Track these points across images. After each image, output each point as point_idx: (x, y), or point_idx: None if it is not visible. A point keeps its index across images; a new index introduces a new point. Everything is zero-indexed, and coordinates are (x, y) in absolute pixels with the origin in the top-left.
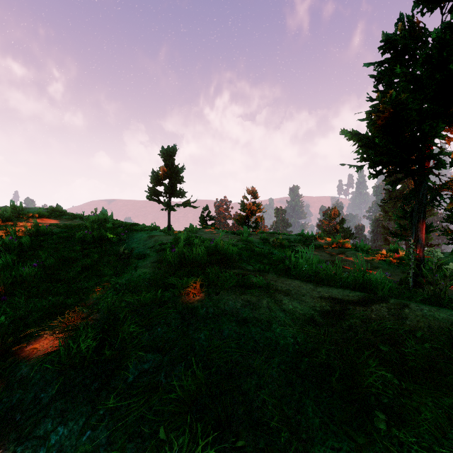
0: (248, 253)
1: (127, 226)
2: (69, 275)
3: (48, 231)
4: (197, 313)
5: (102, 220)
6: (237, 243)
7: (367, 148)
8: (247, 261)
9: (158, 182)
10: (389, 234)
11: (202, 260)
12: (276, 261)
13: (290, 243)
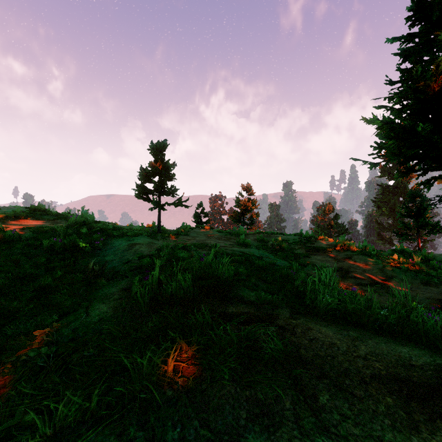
0: (247, 265)
1: (106, 230)
2: (13, 305)
3: (15, 236)
4: (164, 440)
5: (80, 223)
6: (233, 249)
7: (399, 138)
8: (247, 286)
9: (147, 179)
10: (383, 229)
11: (185, 295)
12: (281, 276)
13: (290, 244)
